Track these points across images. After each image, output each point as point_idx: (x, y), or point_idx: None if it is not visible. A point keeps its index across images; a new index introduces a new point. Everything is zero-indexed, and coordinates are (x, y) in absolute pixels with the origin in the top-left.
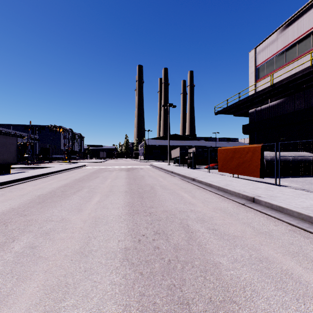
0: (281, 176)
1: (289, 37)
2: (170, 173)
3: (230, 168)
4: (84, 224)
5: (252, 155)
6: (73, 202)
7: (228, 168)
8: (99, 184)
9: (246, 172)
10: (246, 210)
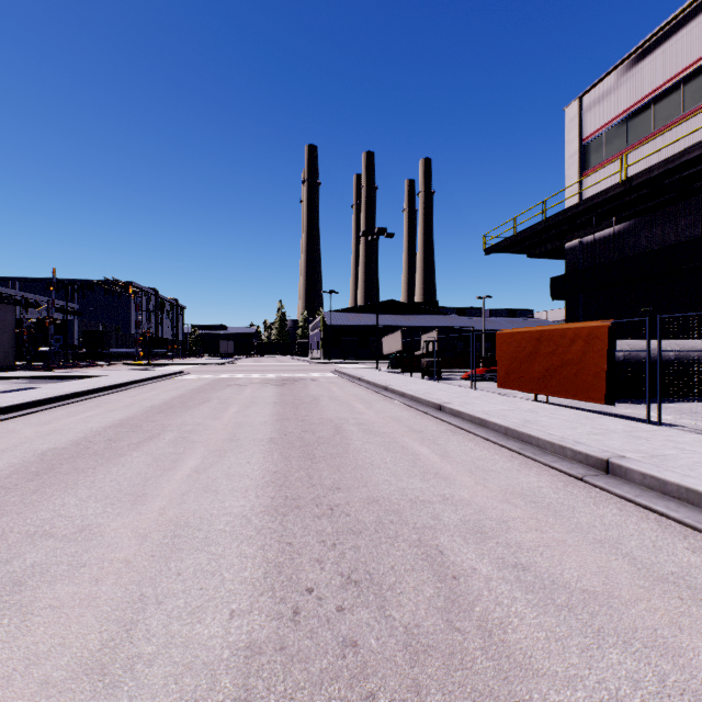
0: (665, 402)
1: (662, 69)
2: (382, 391)
3: (528, 380)
4: (140, 549)
5: (584, 349)
6: (127, 472)
7: (523, 379)
8: (207, 420)
9: (569, 389)
10: (593, 495)
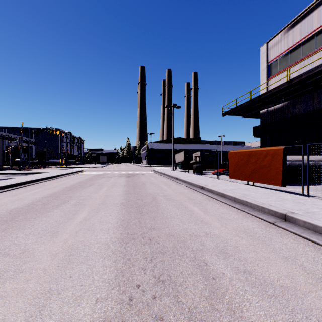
0: (311, 185)
1: (306, 29)
2: (175, 179)
3: (244, 174)
4: (52, 262)
5: (271, 160)
6: (50, 220)
7: (241, 174)
8: (92, 194)
9: (263, 179)
10: (280, 232)
